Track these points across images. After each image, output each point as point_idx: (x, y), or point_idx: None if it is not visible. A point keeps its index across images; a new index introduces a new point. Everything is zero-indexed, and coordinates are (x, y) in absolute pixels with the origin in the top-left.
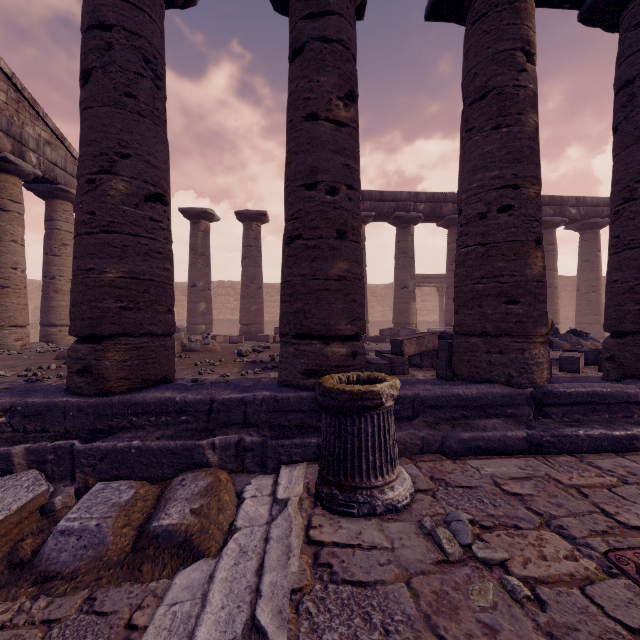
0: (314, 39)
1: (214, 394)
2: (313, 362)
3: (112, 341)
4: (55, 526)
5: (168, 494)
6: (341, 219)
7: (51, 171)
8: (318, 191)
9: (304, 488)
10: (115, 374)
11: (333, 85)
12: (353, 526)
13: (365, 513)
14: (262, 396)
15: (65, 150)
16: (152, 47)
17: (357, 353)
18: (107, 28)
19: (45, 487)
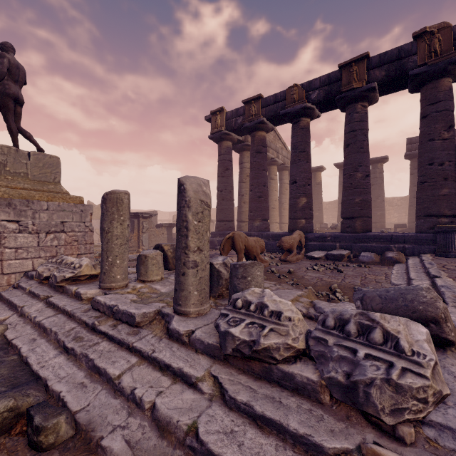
0: (432, 112)
1: (392, 234)
2: (432, 224)
3: (357, 218)
4: (355, 258)
5: (386, 253)
6: (445, 174)
7: (284, 160)
8: (434, 166)
9: (430, 255)
10: (358, 228)
11: (441, 127)
12: (448, 258)
13: (453, 257)
14: (411, 234)
15: (285, 149)
16: (366, 130)
17: (453, 222)
18: (354, 131)
19: (349, 251)
